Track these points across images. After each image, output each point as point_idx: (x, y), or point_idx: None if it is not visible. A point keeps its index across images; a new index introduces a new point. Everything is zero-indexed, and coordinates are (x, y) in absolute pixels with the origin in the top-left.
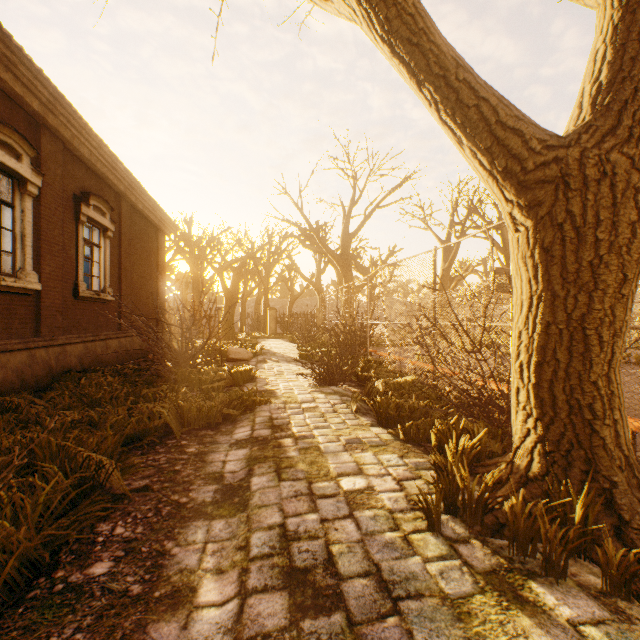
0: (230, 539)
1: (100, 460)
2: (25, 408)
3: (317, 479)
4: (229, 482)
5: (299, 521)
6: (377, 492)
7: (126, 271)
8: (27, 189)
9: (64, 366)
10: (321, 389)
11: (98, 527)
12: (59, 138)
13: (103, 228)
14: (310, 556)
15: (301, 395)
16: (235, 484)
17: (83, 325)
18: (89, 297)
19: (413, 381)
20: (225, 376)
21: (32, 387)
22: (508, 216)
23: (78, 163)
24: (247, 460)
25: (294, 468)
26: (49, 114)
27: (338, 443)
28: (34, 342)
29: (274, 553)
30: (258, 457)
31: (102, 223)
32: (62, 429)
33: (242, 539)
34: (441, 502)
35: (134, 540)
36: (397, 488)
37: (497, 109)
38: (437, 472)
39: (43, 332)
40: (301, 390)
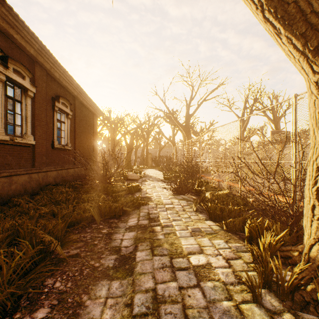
0: (121, 296)
1: (50, 239)
2: (23, 204)
3: (175, 255)
4: (123, 253)
5: (165, 287)
6: (214, 267)
7: (78, 135)
8: (28, 94)
9: (46, 182)
10: (176, 197)
11: (46, 281)
12: (44, 68)
13: (66, 113)
14: (172, 318)
15: (165, 200)
16: (127, 255)
17: (56, 162)
18: (59, 148)
19: (227, 193)
20: (125, 188)
21: (30, 193)
22: (314, 84)
23: (54, 81)
24: (134, 239)
25: (161, 247)
26: (39, 56)
27: (187, 231)
28: (31, 170)
29: (148, 313)
30: (140, 238)
31: (66, 111)
32: (39, 217)
33: (129, 298)
34: (258, 278)
35: (65, 292)
36: (226, 265)
37: (311, 2)
38: (255, 258)
39: (36, 165)
40: (165, 197)
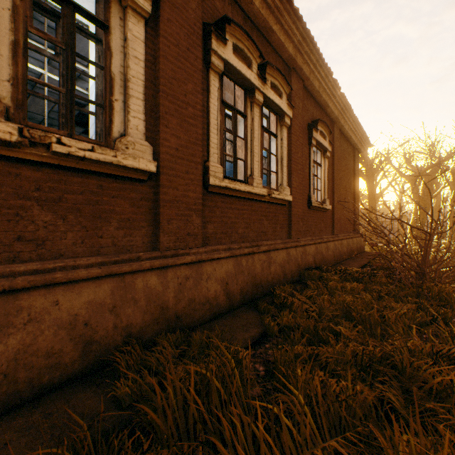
0: None
1: None
2: (297, 307)
3: None
4: None
5: None
6: None
7: (336, 185)
8: (284, 121)
9: (305, 263)
10: None
11: None
12: (300, 78)
13: (322, 150)
14: None
15: None
16: None
17: (312, 230)
18: (315, 207)
19: None
20: None
21: (288, 279)
22: None
23: (309, 98)
24: None
25: None
26: (297, 56)
27: None
28: (288, 242)
29: None
30: None
31: (323, 145)
32: (352, 358)
33: None
34: None
35: None
36: None
37: None
38: None
39: (292, 235)
40: None
